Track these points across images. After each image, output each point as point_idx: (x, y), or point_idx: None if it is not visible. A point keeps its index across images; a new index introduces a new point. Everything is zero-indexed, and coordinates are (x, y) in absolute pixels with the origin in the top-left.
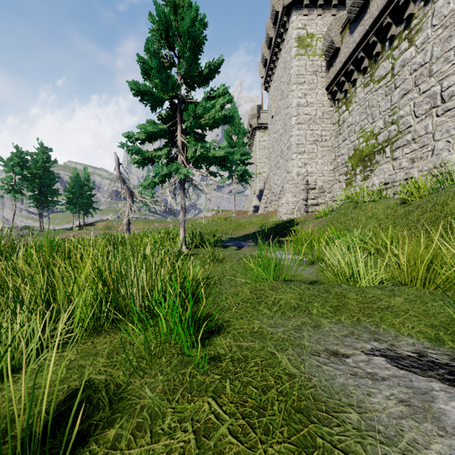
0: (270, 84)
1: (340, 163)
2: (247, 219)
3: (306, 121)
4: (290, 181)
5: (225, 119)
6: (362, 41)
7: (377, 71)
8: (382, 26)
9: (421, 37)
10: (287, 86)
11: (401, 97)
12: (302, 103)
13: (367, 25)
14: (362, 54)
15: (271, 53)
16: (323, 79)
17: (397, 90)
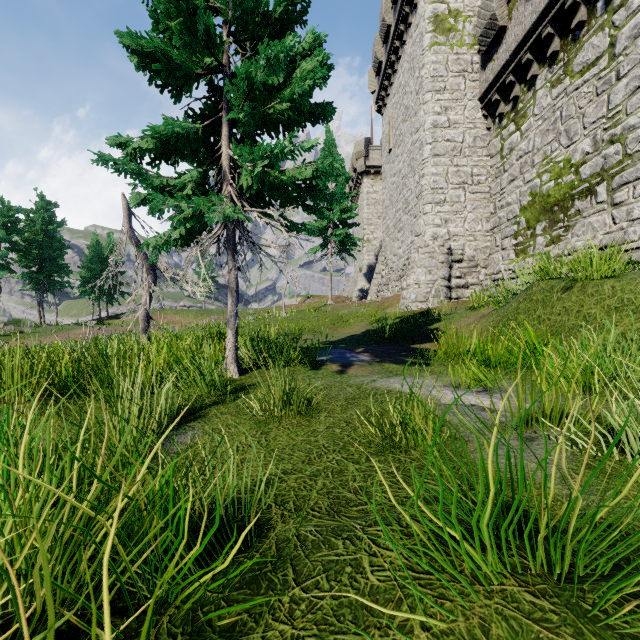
0: (386, 101)
1: (505, 219)
2: (350, 309)
3: (448, 152)
4: (421, 249)
5: (315, 108)
6: (551, 7)
7: (579, 55)
8: None
9: None
10: (416, 97)
11: (631, 92)
12: (441, 122)
13: None
14: (550, 29)
15: (388, 51)
16: (474, 83)
17: (621, 82)
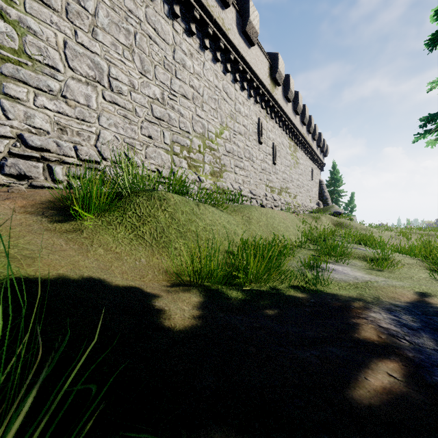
0: None
1: None
2: None
3: None
4: None
5: None
6: None
7: None
8: None
9: None
10: None
11: None
12: None
13: None
14: None
15: None
16: None
17: None
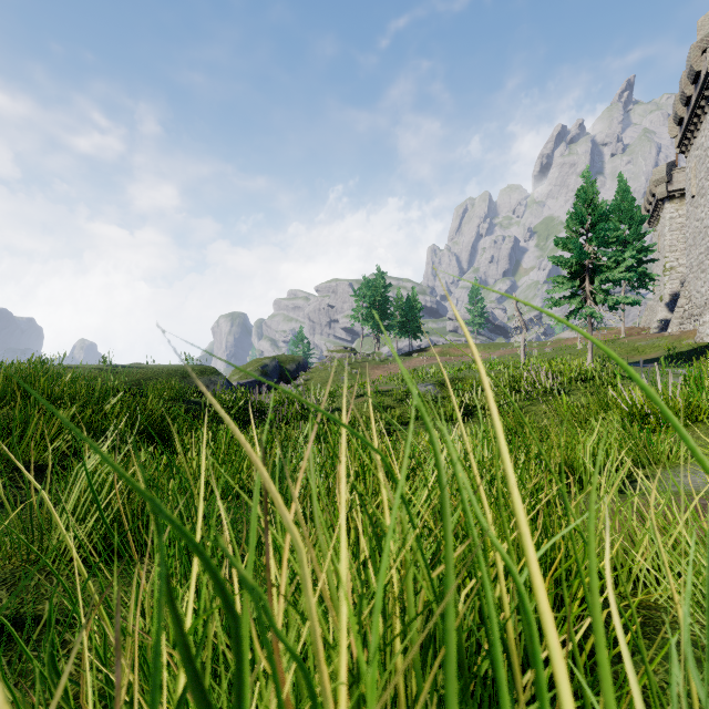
0: (689, 148)
1: None
2: (646, 341)
3: None
4: None
5: (629, 273)
6: None
7: None
8: None
9: None
10: None
11: None
12: None
13: None
14: None
15: (689, 114)
16: None
17: None
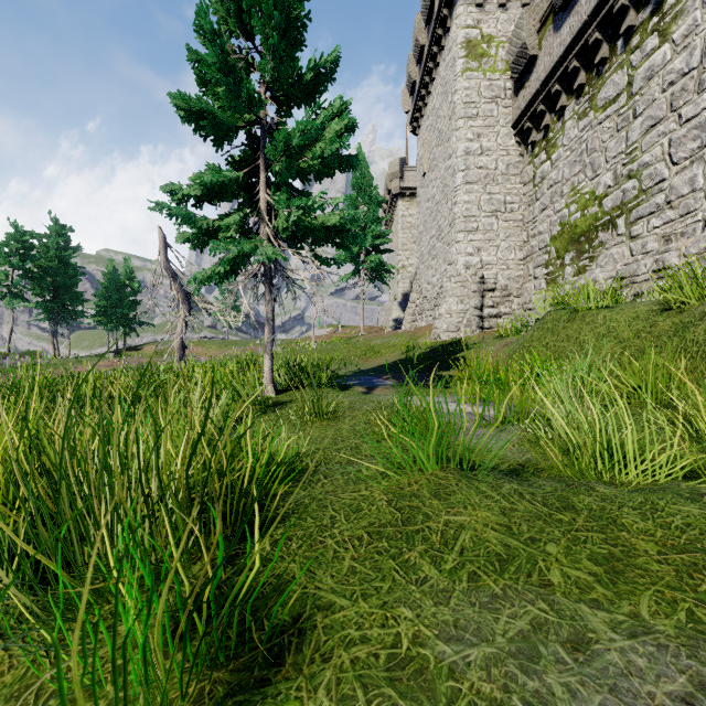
0: (420, 122)
1: (537, 248)
2: (383, 339)
3: (480, 180)
4: (454, 278)
5: (343, 160)
6: (577, 41)
7: (602, 90)
8: (612, 13)
9: (682, 25)
10: (449, 122)
11: (645, 131)
12: (473, 149)
13: (584, 14)
14: (576, 63)
15: (422, 71)
16: (507, 110)
17: (637, 120)
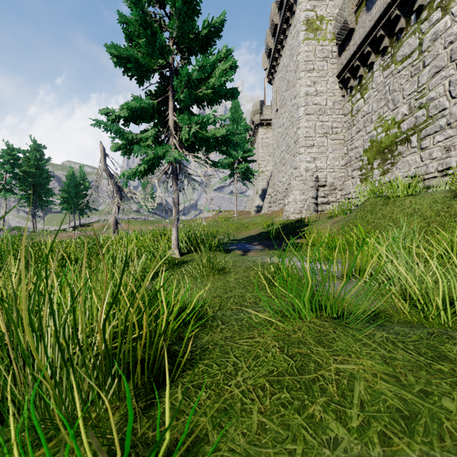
0: (274, 75)
1: (354, 157)
2: (250, 219)
3: (316, 112)
4: (298, 177)
5: (227, 91)
6: (382, 17)
7: (400, 50)
8: None
9: None
10: (294, 74)
11: (431, 76)
12: (311, 92)
13: None
14: (382, 32)
15: (275, 41)
16: (333, 65)
17: (426, 69)
